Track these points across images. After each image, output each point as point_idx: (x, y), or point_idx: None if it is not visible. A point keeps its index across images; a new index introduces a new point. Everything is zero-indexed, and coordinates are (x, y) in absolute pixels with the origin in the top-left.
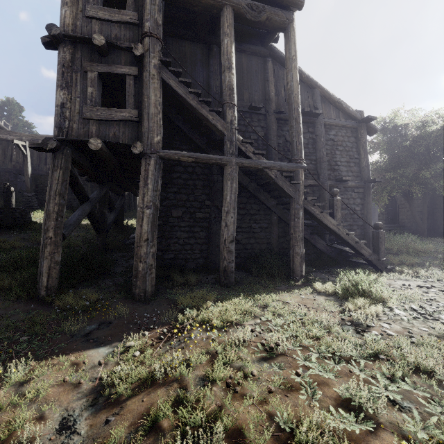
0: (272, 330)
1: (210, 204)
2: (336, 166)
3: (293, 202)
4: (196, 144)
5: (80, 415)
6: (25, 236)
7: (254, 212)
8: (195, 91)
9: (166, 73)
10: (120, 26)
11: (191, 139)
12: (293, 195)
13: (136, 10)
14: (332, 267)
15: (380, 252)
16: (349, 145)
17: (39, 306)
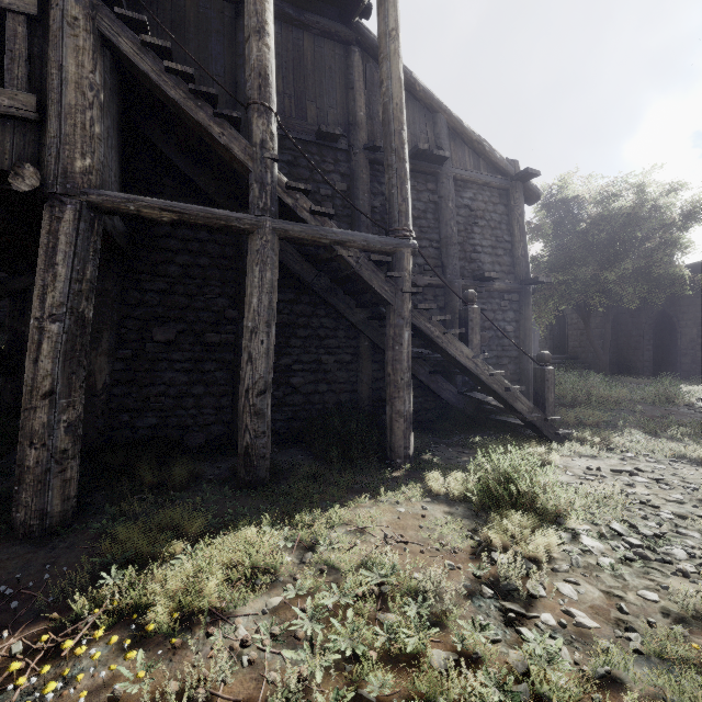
0: (298, 636)
1: (237, 316)
2: (475, 253)
3: (392, 314)
4: (208, 197)
5: None
6: None
7: (326, 333)
8: (180, 69)
9: (109, 22)
10: None
11: (197, 186)
12: (392, 299)
13: None
14: (467, 432)
15: (547, 406)
16: (495, 218)
17: None
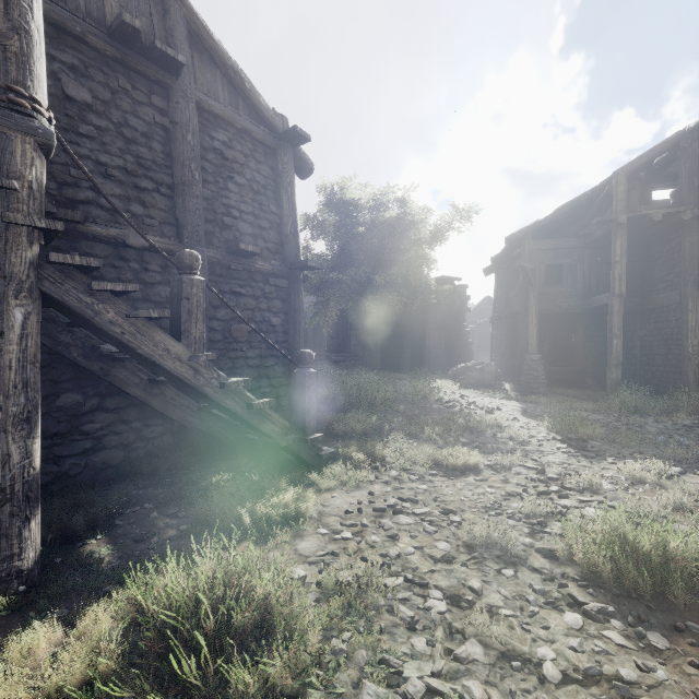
0: None
1: None
2: (229, 217)
3: None
4: None
5: None
6: None
7: None
8: None
9: None
10: None
11: None
12: None
13: None
14: (209, 466)
15: (308, 422)
16: (259, 179)
17: None
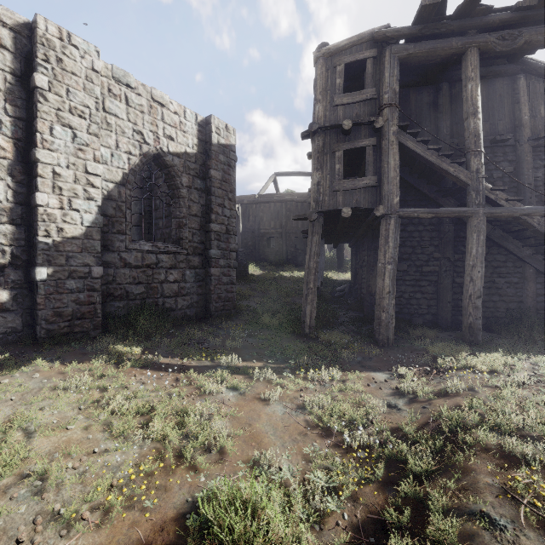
0: None
1: (440, 256)
2: None
3: None
4: (423, 194)
5: (397, 403)
6: (250, 286)
7: (498, 264)
8: (435, 147)
9: (403, 137)
10: (359, 104)
11: (417, 189)
12: None
13: (373, 85)
14: None
15: None
16: None
17: (308, 340)
